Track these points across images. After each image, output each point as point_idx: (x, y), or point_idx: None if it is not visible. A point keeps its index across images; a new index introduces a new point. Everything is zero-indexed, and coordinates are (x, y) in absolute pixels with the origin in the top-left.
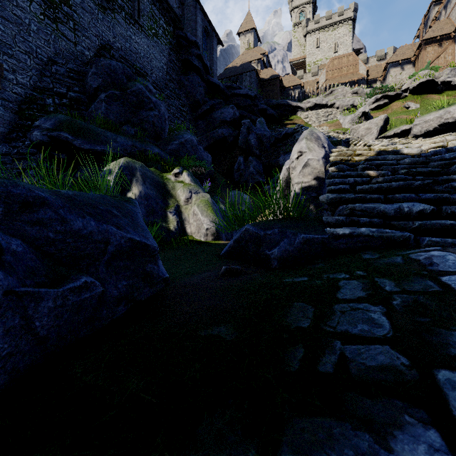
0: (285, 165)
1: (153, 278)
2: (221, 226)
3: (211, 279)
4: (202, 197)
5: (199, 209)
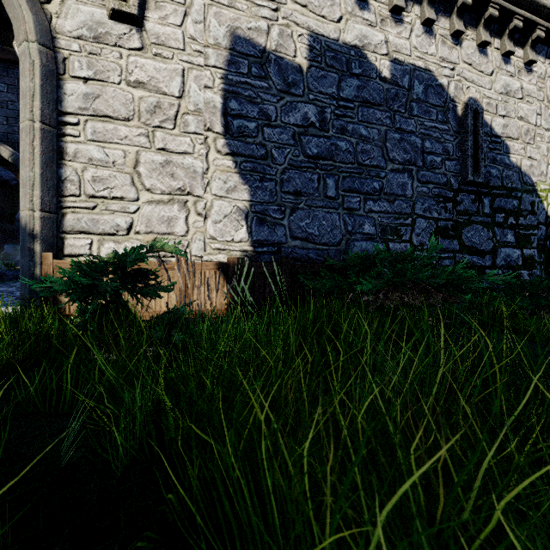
0: None
1: None
2: None
3: None
4: None
5: None
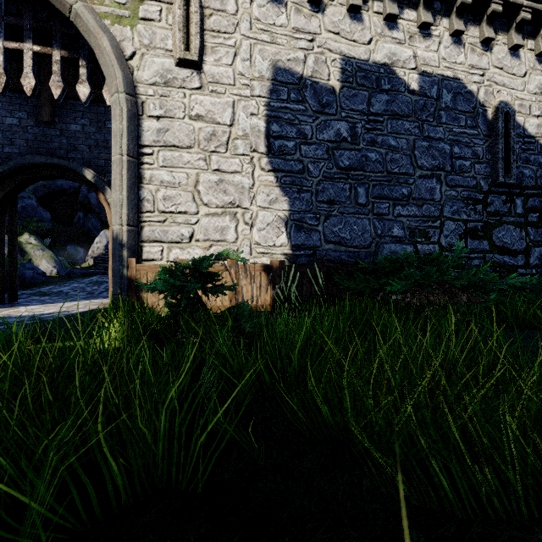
0: (93, 245)
1: (47, 277)
2: (60, 269)
3: (57, 280)
4: (47, 253)
5: (46, 261)
